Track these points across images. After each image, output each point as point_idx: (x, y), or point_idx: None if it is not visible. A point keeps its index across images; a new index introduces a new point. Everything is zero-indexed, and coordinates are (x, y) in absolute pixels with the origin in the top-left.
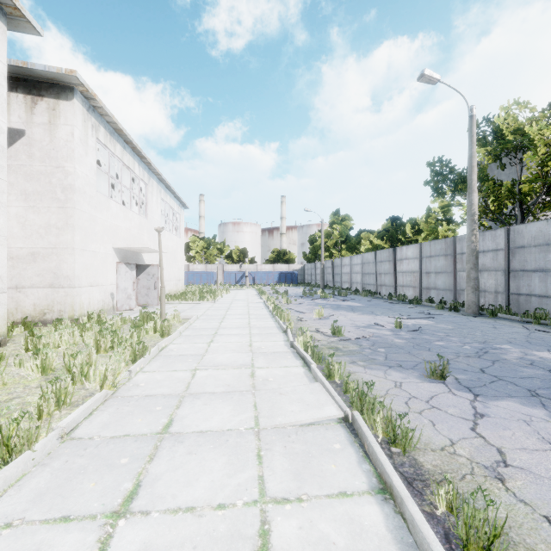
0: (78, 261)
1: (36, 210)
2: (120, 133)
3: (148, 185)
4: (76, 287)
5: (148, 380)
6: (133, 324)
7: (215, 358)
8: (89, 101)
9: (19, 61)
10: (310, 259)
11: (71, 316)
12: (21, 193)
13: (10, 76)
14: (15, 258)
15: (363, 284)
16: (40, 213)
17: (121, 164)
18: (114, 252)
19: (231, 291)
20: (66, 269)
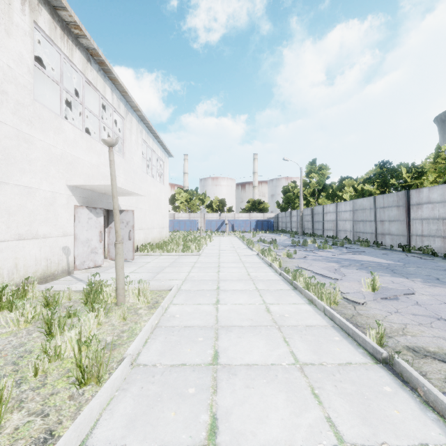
0: None
1: None
2: (79, 32)
3: (125, 120)
4: None
5: None
6: (47, 322)
7: None
8: None
9: None
10: (283, 208)
11: None
12: None
13: None
14: None
15: (355, 232)
16: None
17: (84, 79)
18: (69, 192)
19: (213, 238)
20: None
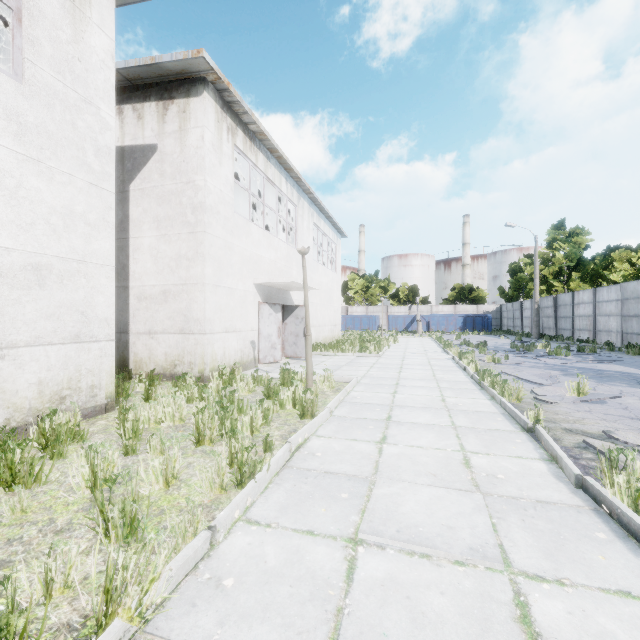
0: (210, 300)
1: (167, 239)
2: (263, 137)
3: (297, 207)
4: (207, 334)
5: (245, 566)
6: (267, 389)
7: (398, 502)
8: (224, 95)
9: (148, 58)
10: (510, 297)
11: (201, 370)
12: (153, 220)
13: (144, 84)
14: (149, 298)
15: (624, 334)
16: (171, 242)
17: (265, 178)
18: (255, 289)
19: (399, 340)
20: (196, 310)
